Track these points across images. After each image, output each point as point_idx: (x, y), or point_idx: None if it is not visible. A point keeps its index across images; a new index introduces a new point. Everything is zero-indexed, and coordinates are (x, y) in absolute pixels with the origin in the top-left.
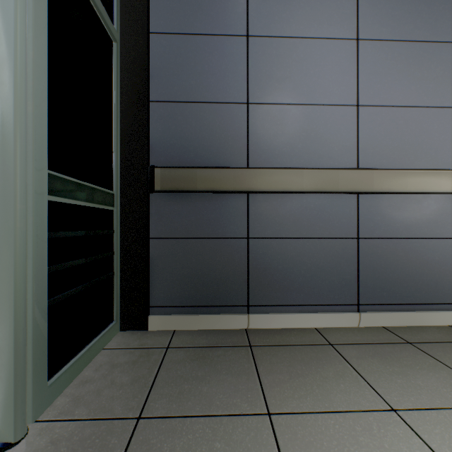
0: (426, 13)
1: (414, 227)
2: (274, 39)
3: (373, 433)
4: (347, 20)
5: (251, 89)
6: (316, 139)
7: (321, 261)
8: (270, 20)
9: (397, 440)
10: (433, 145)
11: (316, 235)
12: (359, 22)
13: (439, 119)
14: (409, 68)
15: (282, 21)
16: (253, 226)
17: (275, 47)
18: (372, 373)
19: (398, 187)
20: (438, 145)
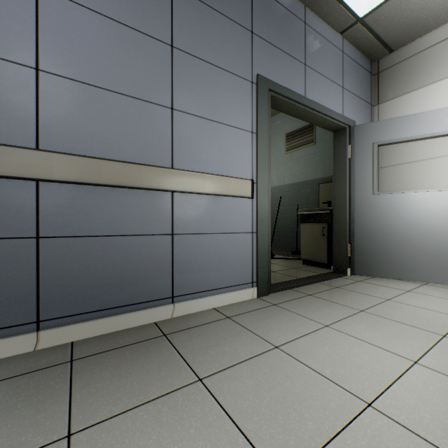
0: None
1: (119, 224)
2: None
3: None
4: None
5: None
6: None
7: None
8: None
9: None
10: (141, 139)
11: None
12: None
13: (148, 114)
14: (113, 49)
15: None
16: None
17: None
18: None
19: (90, 177)
20: (146, 139)
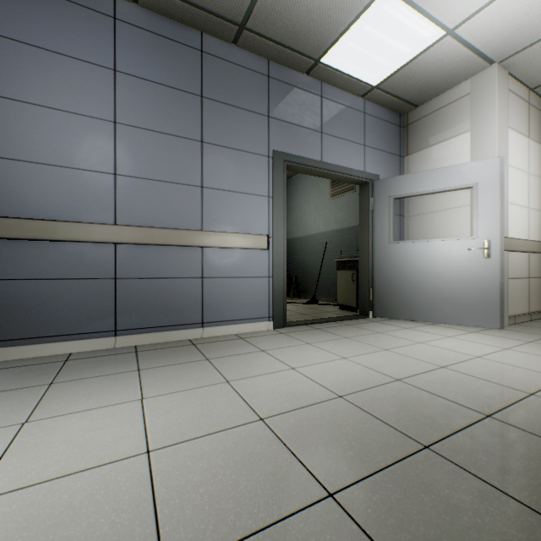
0: (174, 115)
1: (165, 270)
2: (30, 105)
3: (15, 395)
4: (106, 105)
5: (3, 145)
6: (76, 197)
7: (81, 298)
8: (25, 87)
9: (28, 394)
10: (180, 211)
11: (76, 276)
12: (117, 110)
13: (184, 193)
14: (161, 153)
15: (38, 91)
16: (5, 269)
17: (30, 112)
18: (71, 370)
19: (147, 240)
20: (183, 211)
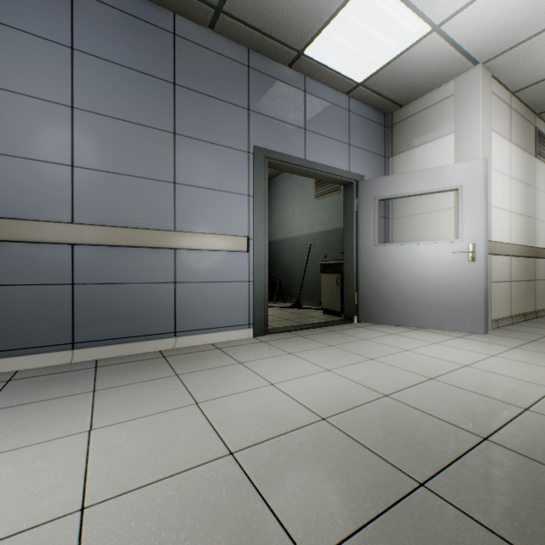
0: (142, 102)
1: (132, 274)
2: None
3: None
4: (62, 87)
5: None
6: (24, 191)
7: (30, 307)
8: None
9: None
10: (149, 209)
11: (24, 282)
12: (75, 93)
13: (154, 189)
14: (127, 144)
15: None
16: None
17: None
18: (11, 393)
19: (110, 241)
20: (153, 209)
